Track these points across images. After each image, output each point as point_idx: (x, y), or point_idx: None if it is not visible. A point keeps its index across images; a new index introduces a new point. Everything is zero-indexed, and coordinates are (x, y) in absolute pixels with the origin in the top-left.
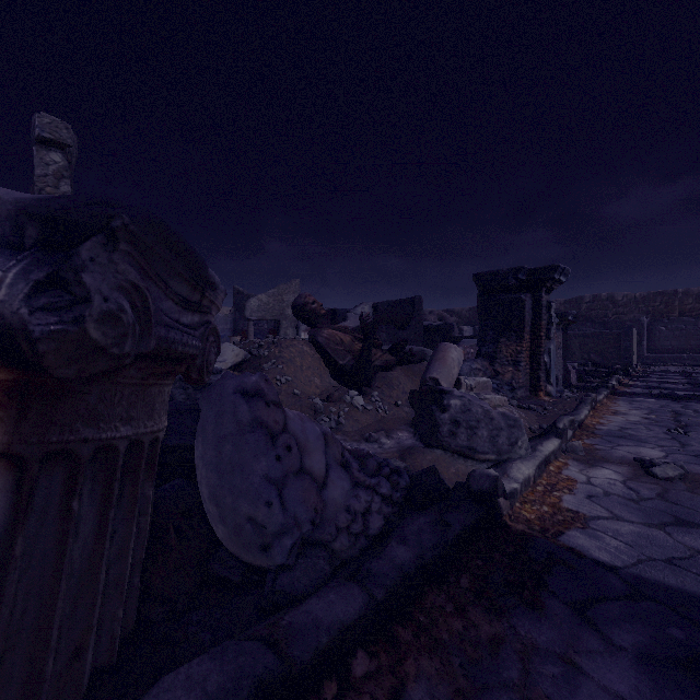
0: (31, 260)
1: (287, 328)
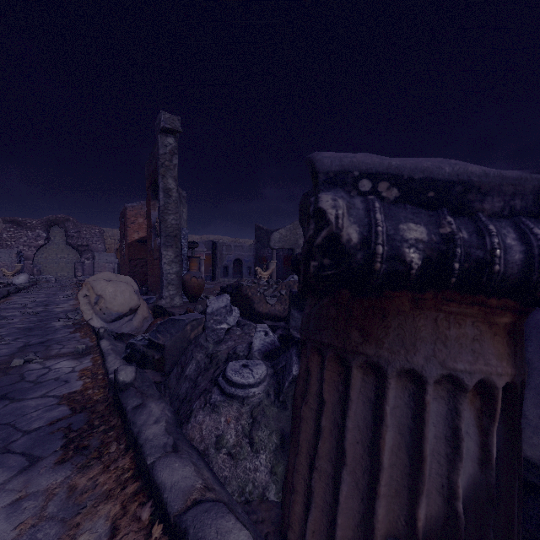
0: None
1: None
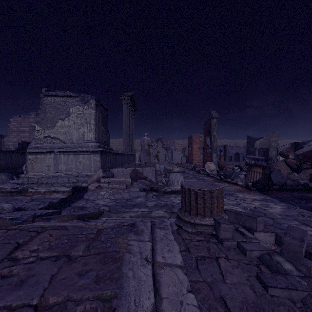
0: (265, 162)
1: (272, 151)
